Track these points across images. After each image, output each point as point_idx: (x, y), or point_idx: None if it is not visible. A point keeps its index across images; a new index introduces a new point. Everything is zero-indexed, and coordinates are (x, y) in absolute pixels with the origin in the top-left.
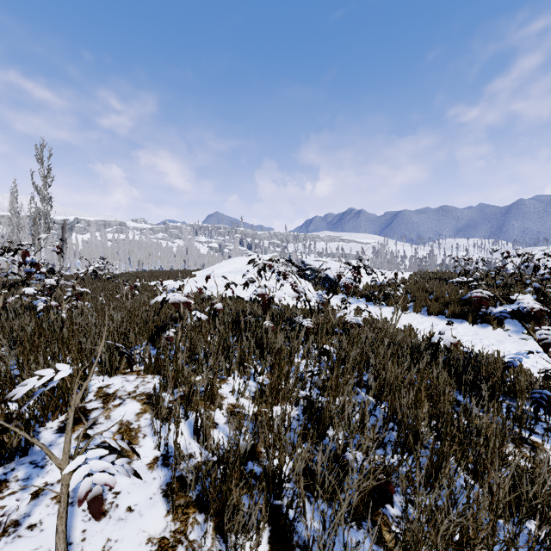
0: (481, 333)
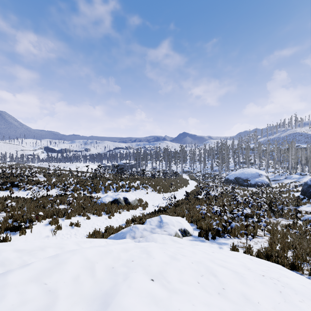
0: (7, 193)
